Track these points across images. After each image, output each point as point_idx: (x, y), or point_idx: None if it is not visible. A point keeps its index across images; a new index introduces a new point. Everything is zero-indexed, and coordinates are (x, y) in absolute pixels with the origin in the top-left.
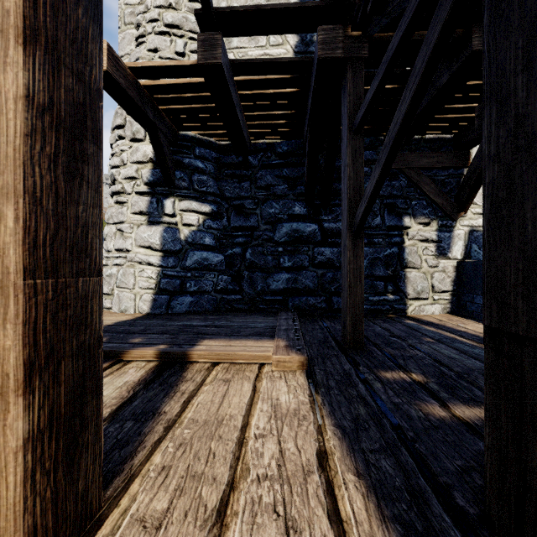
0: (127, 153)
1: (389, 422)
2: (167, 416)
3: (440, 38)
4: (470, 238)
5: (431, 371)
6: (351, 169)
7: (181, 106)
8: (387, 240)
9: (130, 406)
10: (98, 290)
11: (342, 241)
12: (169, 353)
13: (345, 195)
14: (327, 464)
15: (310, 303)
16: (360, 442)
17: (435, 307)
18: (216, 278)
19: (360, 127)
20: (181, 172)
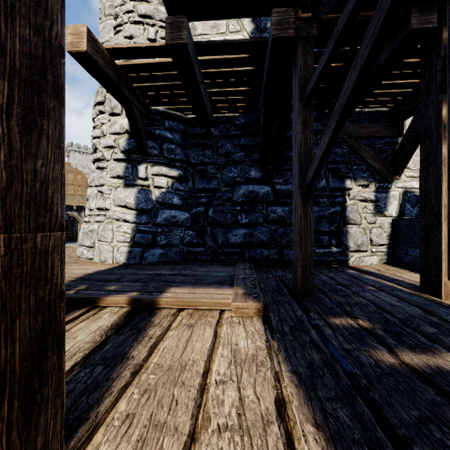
0: (106, 126)
1: (342, 369)
2: (134, 361)
3: (395, 1)
4: (404, 198)
5: (376, 317)
6: (301, 136)
7: (152, 84)
8: (331, 200)
9: (101, 350)
10: (60, 245)
11: (293, 200)
12: (140, 300)
13: (296, 159)
14: (285, 413)
15: (264, 254)
16: (316, 390)
17: (373, 258)
18: (183, 233)
19: (310, 98)
20: (153, 141)
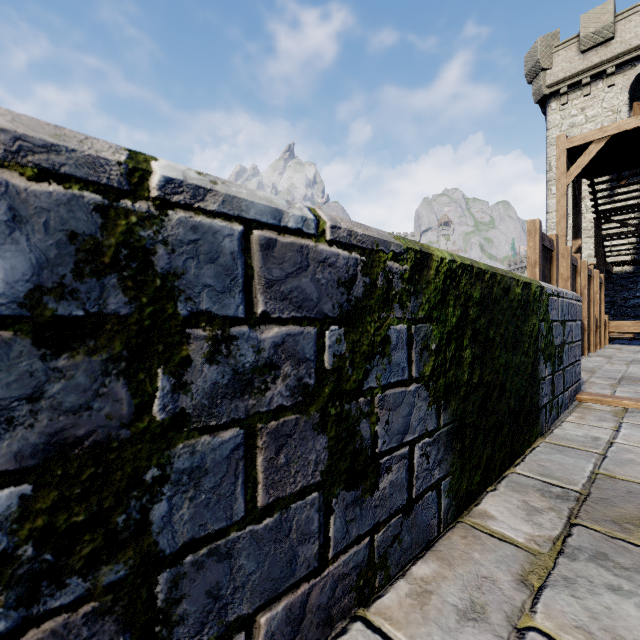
0: None
1: None
2: None
3: None
4: None
5: None
6: None
7: None
8: None
9: None
10: None
11: None
12: None
13: None
14: None
15: None
16: None
17: None
18: None
19: None
20: None
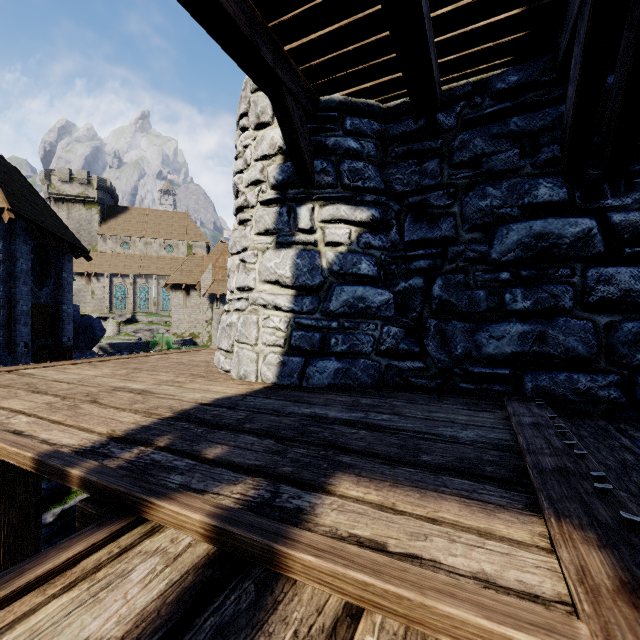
0: (250, 149)
1: None
2: None
3: None
4: None
5: None
6: None
7: (318, 34)
8: None
9: None
10: None
11: None
12: (235, 535)
13: None
14: None
15: (577, 386)
16: None
17: None
18: (379, 330)
19: None
20: (323, 160)
